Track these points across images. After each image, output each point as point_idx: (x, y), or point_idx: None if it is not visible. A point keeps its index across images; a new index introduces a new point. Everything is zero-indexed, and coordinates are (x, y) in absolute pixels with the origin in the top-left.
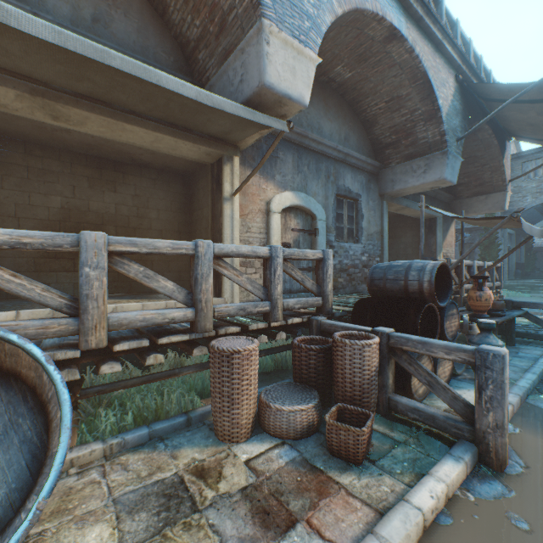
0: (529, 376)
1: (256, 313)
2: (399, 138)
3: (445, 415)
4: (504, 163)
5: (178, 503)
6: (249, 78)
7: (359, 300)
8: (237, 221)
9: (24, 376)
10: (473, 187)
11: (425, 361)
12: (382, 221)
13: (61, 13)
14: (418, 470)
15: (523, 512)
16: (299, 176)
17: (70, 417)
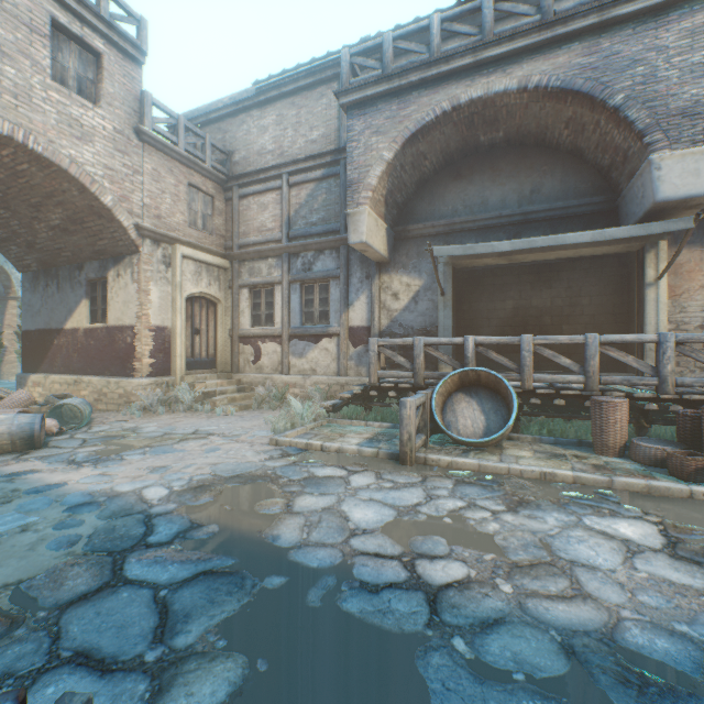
0: None
1: (641, 385)
2: None
3: None
4: None
5: (559, 457)
6: (646, 196)
7: None
8: (663, 303)
9: (501, 393)
10: None
11: None
12: None
13: (512, 201)
14: None
15: None
16: None
17: (516, 405)
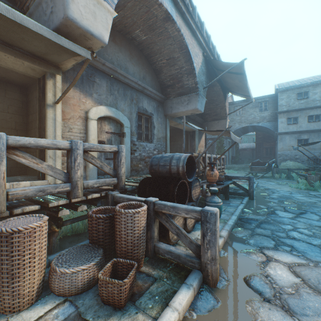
0: (233, 217)
1: (57, 193)
2: (174, 83)
3: (186, 253)
4: (226, 105)
5: None
6: (57, 10)
7: (143, 179)
8: (60, 122)
9: None
10: (212, 116)
11: (179, 216)
12: (166, 131)
13: None
14: (164, 301)
15: (224, 318)
16: (111, 96)
17: None
